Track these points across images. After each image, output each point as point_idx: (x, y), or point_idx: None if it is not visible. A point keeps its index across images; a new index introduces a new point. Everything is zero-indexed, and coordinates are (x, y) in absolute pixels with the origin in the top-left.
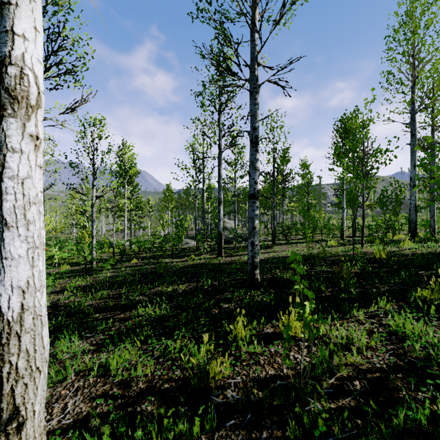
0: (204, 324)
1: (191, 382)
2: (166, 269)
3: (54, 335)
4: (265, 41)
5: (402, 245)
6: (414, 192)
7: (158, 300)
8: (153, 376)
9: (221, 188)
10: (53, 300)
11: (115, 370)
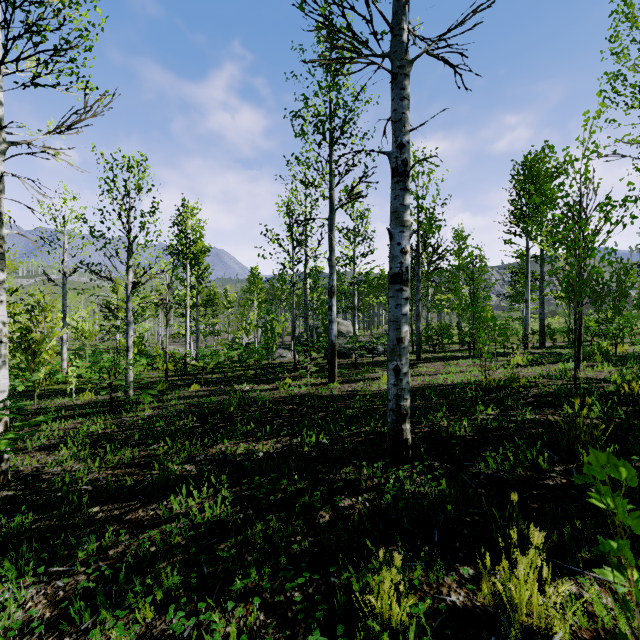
0: (300, 555)
1: None
2: (240, 406)
3: None
4: None
5: None
6: None
7: (213, 480)
8: None
9: (333, 269)
10: (37, 466)
11: None
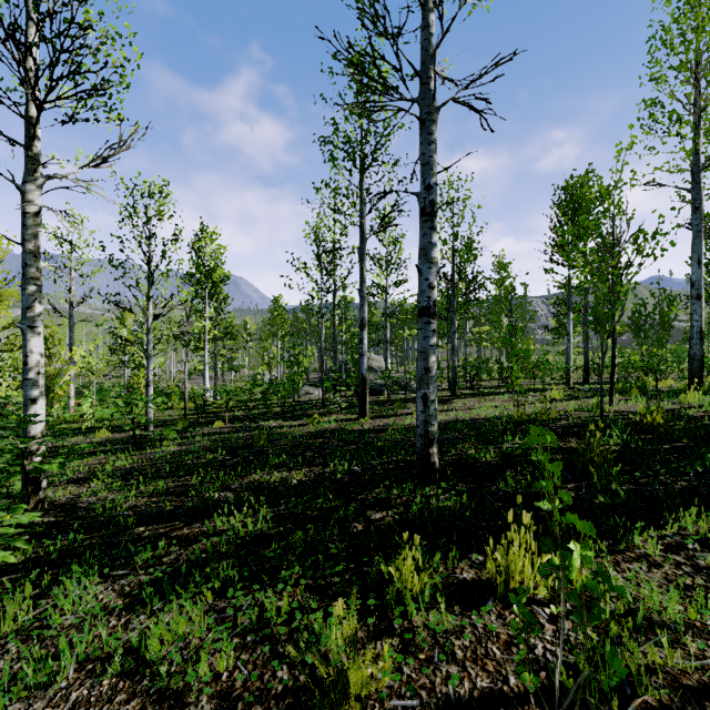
0: (337, 554)
1: (310, 702)
2: (270, 441)
3: (57, 570)
4: (450, 25)
5: (683, 398)
6: (698, 306)
7: (252, 501)
8: (232, 680)
9: (364, 300)
10: (71, 497)
11: (155, 662)
